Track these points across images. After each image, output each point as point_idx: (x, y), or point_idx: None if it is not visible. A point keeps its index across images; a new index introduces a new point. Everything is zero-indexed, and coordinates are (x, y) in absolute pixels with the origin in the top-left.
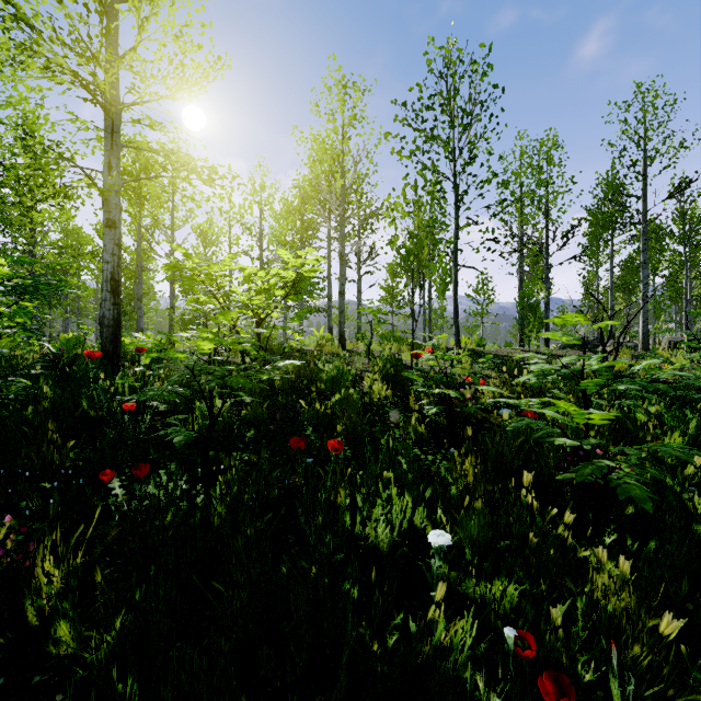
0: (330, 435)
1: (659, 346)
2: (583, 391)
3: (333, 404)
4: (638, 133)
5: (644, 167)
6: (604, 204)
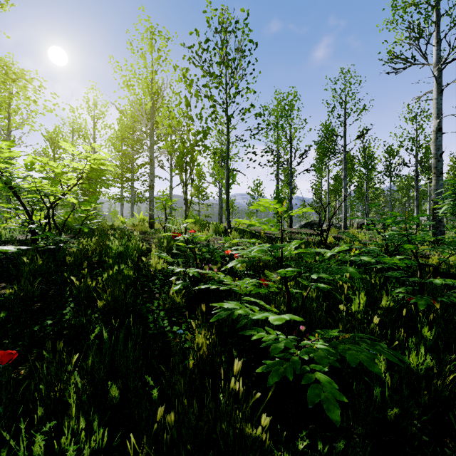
0: (93, 310)
1: (353, 226)
2: (283, 278)
3: (106, 279)
4: (341, 97)
5: (345, 118)
6: (324, 140)
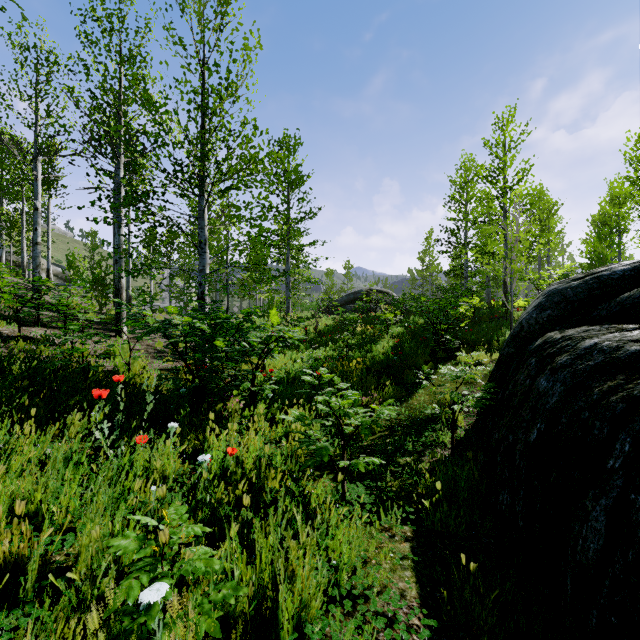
0: None
1: None
2: None
3: None
4: None
5: None
6: None
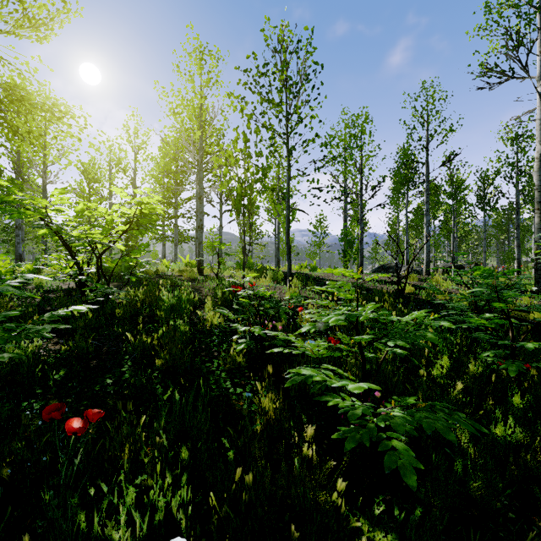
0: (150, 369)
1: (437, 270)
2: (358, 343)
3: (161, 335)
4: (423, 117)
5: (427, 142)
6: (402, 167)
